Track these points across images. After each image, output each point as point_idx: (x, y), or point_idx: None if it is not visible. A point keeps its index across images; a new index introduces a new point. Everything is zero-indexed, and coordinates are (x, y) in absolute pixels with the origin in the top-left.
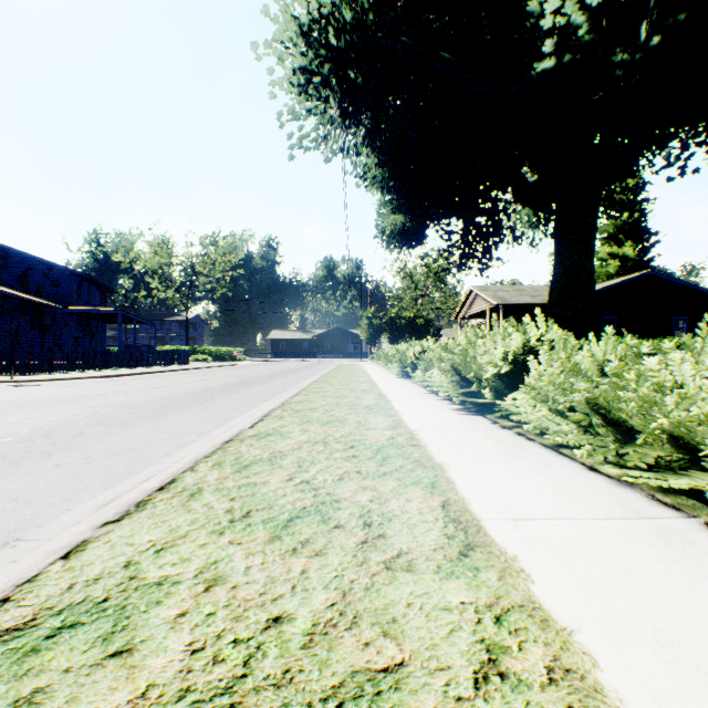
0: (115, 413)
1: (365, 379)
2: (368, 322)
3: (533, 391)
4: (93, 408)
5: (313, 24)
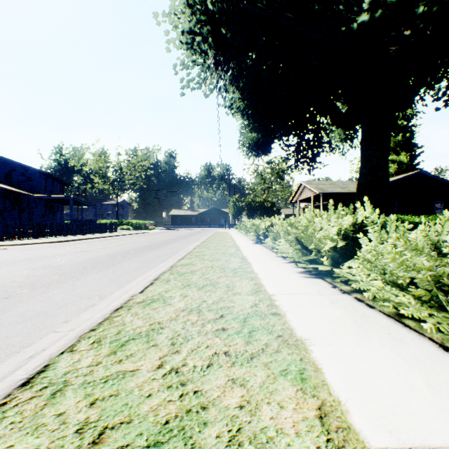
0: (46, 274)
1: (232, 244)
2: (234, 204)
3: (368, 263)
4: (32, 270)
5: None
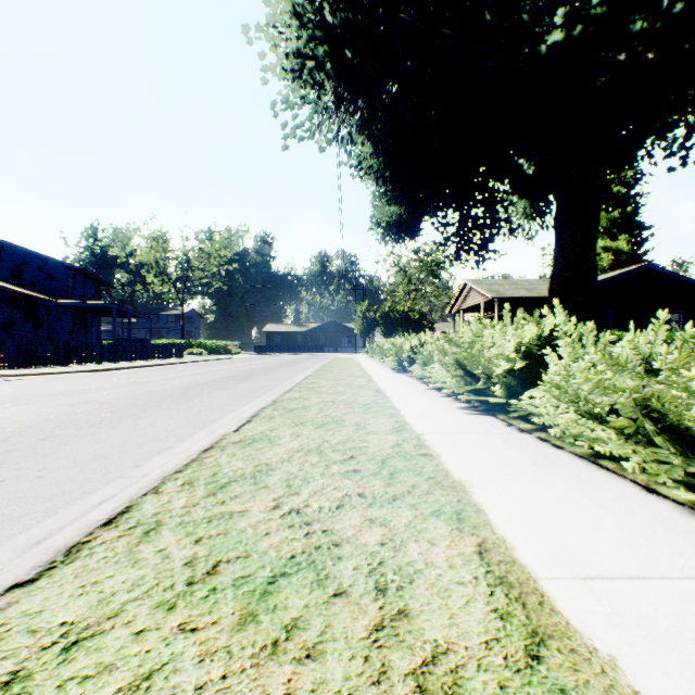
0: (92, 411)
1: (361, 374)
2: (362, 316)
3: (556, 389)
4: (70, 406)
5: (307, 5)
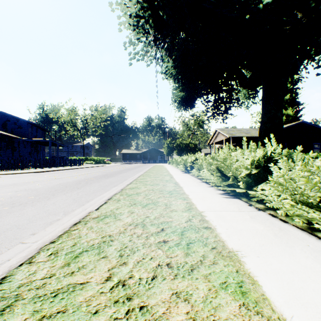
0: (25, 195)
1: (167, 174)
2: (167, 145)
3: (279, 186)
4: (15, 192)
5: None
